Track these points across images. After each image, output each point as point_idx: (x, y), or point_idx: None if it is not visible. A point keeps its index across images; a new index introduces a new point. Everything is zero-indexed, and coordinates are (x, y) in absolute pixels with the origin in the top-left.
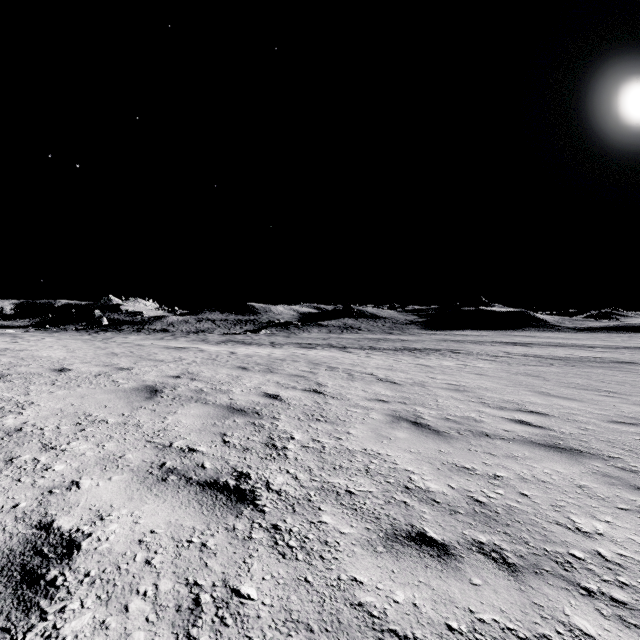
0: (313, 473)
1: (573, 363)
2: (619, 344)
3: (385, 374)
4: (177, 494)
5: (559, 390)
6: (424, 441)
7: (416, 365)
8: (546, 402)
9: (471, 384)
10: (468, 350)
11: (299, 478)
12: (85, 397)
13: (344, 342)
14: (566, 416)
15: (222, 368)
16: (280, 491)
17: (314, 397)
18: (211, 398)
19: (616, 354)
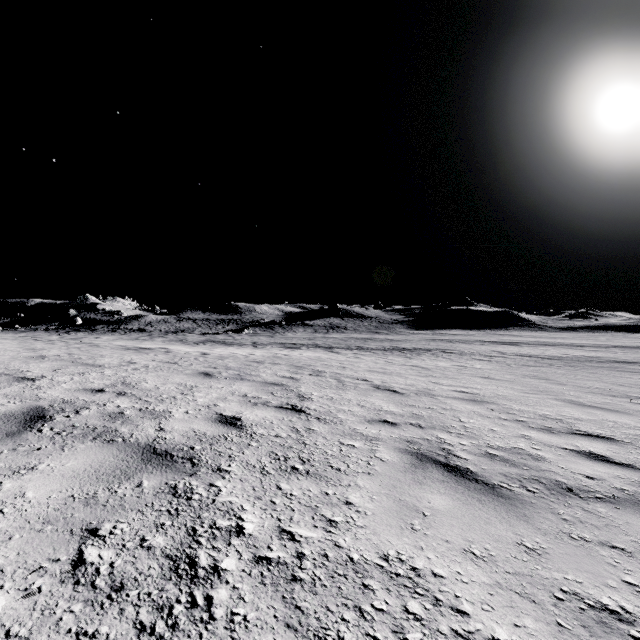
0: None
1: (572, 363)
2: (606, 343)
3: (381, 379)
4: None
5: (587, 397)
6: (483, 517)
7: (411, 367)
8: (591, 417)
9: (484, 391)
10: (459, 350)
11: None
12: None
13: (330, 342)
14: None
15: (177, 375)
16: None
17: (292, 420)
18: (126, 429)
19: (609, 353)
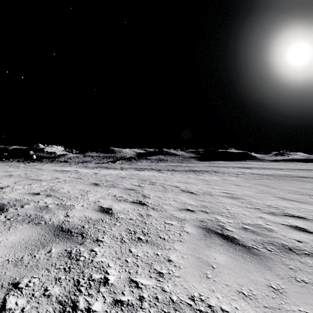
0: None
1: (278, 177)
2: (293, 167)
3: (185, 186)
4: None
5: (288, 195)
6: (246, 268)
7: (199, 180)
8: (293, 206)
9: (237, 192)
10: (222, 171)
11: None
12: None
13: (159, 167)
14: None
15: (80, 184)
16: None
17: (139, 209)
18: (48, 216)
19: (295, 172)
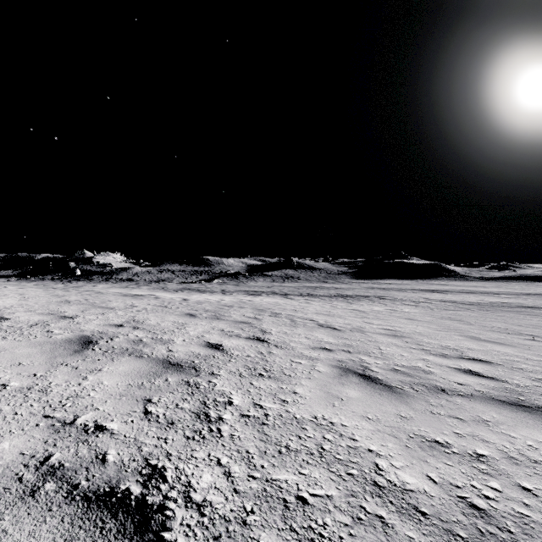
0: (252, 463)
1: (486, 308)
2: (520, 291)
3: (325, 320)
4: (40, 526)
5: (486, 334)
6: (379, 401)
7: (351, 310)
8: (482, 348)
9: (405, 329)
10: (393, 296)
11: (233, 474)
12: (2, 352)
13: (286, 290)
14: (510, 364)
15: (170, 315)
16: (203, 505)
17: (257, 346)
18: (148, 350)
19: (520, 300)
